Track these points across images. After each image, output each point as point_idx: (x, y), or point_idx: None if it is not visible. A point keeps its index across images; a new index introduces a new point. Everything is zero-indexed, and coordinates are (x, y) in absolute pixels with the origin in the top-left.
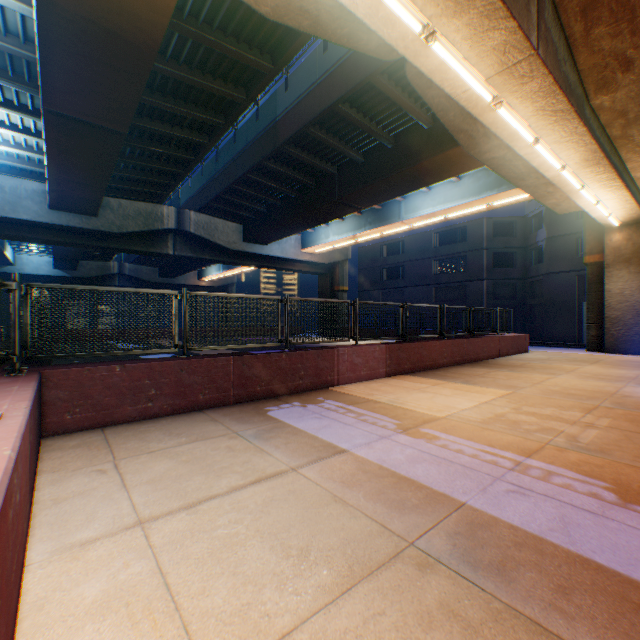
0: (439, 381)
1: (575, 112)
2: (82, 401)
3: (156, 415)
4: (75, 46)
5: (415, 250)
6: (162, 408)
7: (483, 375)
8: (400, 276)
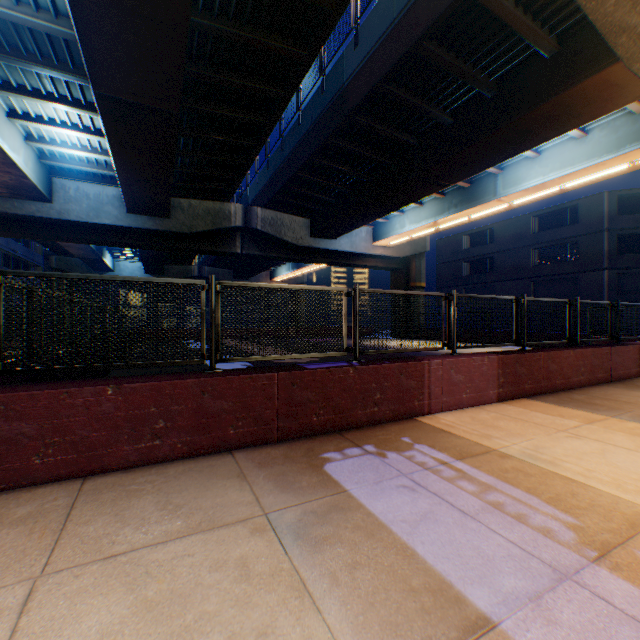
0: (591, 414)
1: None
2: (57, 438)
3: (165, 458)
4: None
5: (507, 238)
6: (174, 447)
7: None
8: (487, 269)
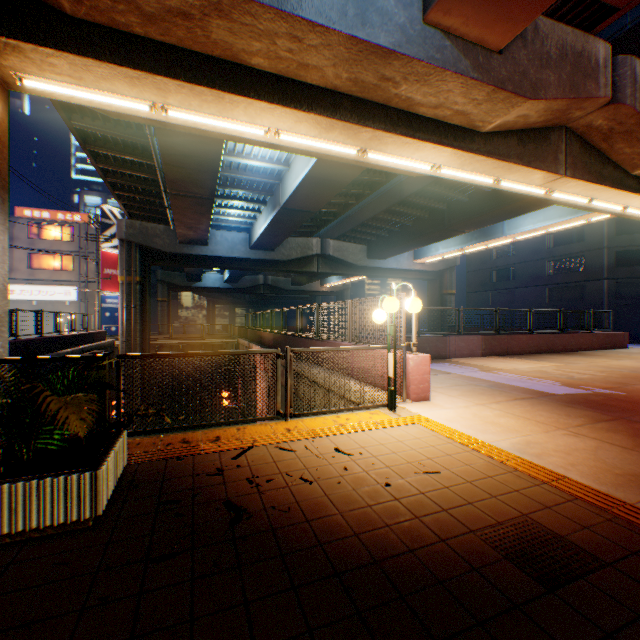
0: (518, 359)
1: (611, 188)
2: None
3: None
4: (311, 187)
5: (526, 252)
6: None
7: (556, 358)
8: (510, 277)
